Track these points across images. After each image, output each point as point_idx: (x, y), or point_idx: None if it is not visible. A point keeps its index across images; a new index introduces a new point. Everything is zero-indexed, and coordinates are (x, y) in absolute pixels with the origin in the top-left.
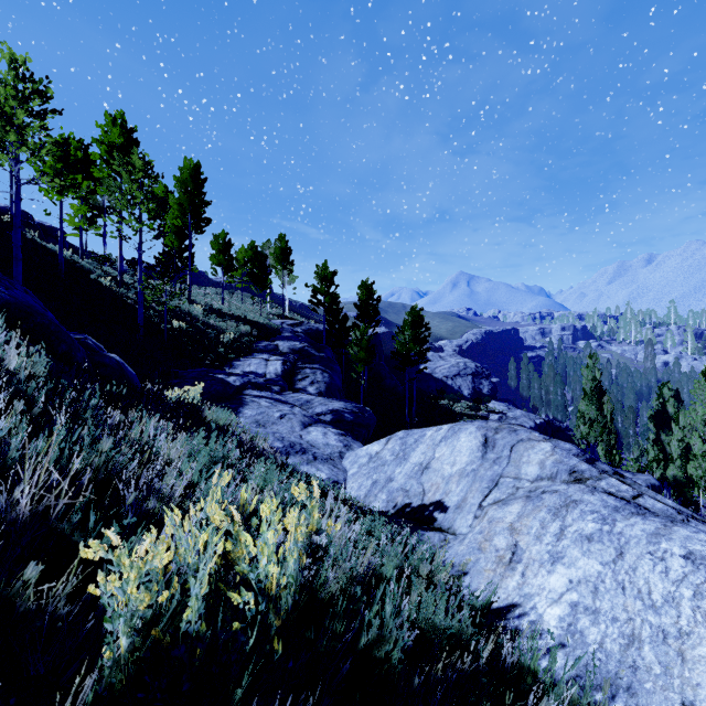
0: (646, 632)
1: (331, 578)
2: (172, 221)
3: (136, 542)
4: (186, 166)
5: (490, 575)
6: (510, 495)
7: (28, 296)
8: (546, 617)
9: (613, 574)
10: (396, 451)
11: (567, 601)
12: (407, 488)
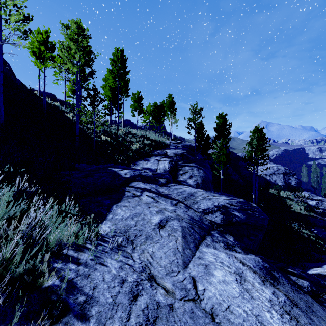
0: None
1: None
2: (109, 84)
3: None
4: (116, 51)
5: None
6: None
7: None
8: None
9: None
10: None
11: None
12: None
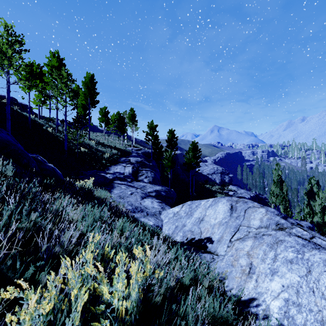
0: None
1: (156, 289)
2: (81, 101)
3: (42, 278)
4: (87, 76)
5: (238, 280)
6: (245, 236)
7: (8, 136)
8: (271, 306)
9: (306, 283)
10: (187, 211)
11: (282, 298)
12: (192, 230)
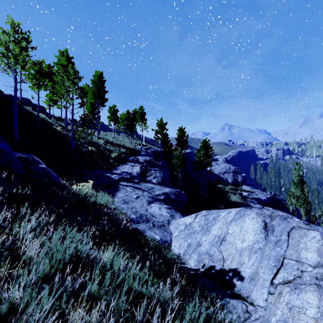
0: None
1: None
2: (90, 100)
3: None
4: (96, 74)
5: None
6: (297, 278)
7: None
8: None
9: None
10: (202, 224)
11: None
12: (211, 253)
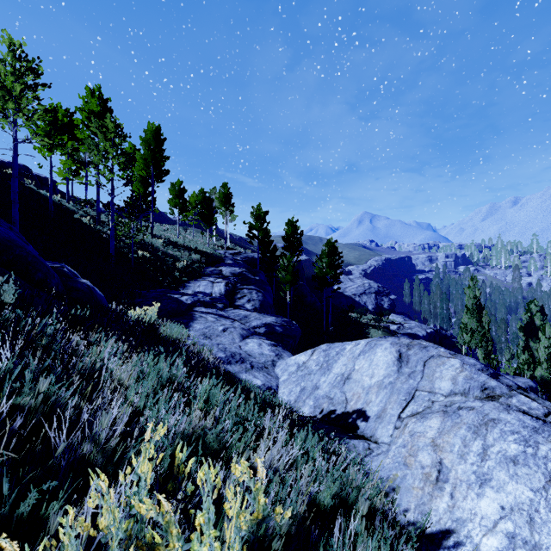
0: None
1: (273, 523)
2: (138, 172)
3: (51, 518)
4: (150, 128)
5: (418, 493)
6: (426, 408)
7: (11, 232)
8: (483, 548)
9: (547, 503)
10: (320, 362)
11: (503, 531)
12: (331, 396)
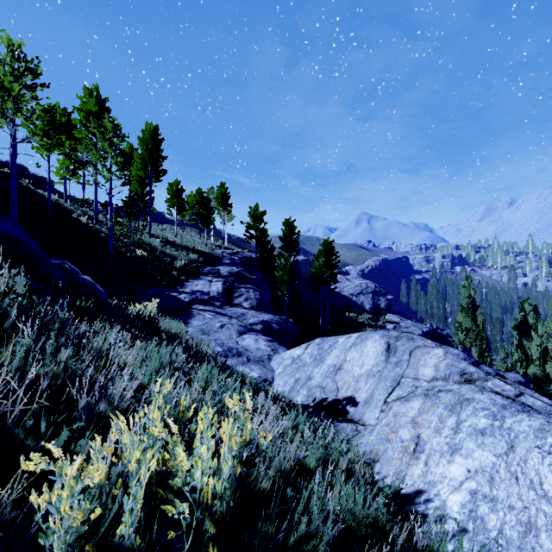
0: (542, 521)
1: (262, 472)
2: (136, 172)
3: (82, 447)
4: (147, 128)
5: (397, 463)
6: (410, 393)
7: (16, 228)
8: (449, 503)
9: (506, 465)
10: (314, 355)
11: (467, 489)
12: (324, 385)
